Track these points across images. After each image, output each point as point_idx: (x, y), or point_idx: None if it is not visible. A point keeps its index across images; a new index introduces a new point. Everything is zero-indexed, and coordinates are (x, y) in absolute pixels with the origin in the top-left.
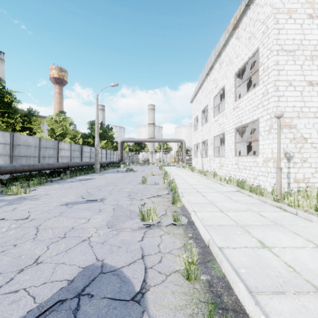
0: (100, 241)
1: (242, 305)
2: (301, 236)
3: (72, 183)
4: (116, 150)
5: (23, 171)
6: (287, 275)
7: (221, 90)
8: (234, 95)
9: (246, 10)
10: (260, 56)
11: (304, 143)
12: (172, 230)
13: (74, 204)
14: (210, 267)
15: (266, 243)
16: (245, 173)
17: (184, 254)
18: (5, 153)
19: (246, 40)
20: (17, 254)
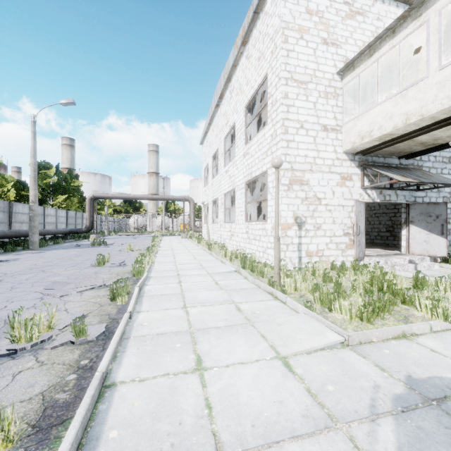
0: None
1: None
2: (268, 340)
3: None
4: None
5: None
6: (190, 426)
7: (232, 129)
8: (244, 136)
9: (255, 19)
10: (269, 84)
11: (318, 205)
12: (58, 355)
13: None
14: (53, 437)
15: (206, 360)
16: (255, 244)
17: None
18: None
19: (255, 62)
20: None
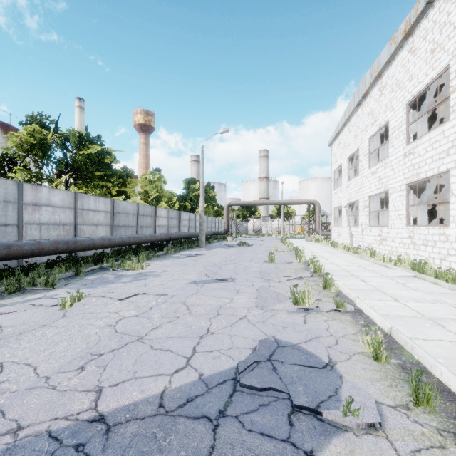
0: (259, 320)
1: (445, 386)
2: None
3: (182, 259)
4: (217, 216)
5: (129, 243)
6: None
7: (383, 128)
8: (405, 135)
9: (426, 10)
10: (452, 77)
11: None
12: (337, 316)
13: (204, 283)
14: (399, 353)
15: None
16: (425, 251)
17: (367, 336)
18: (106, 223)
19: (426, 54)
20: (186, 324)
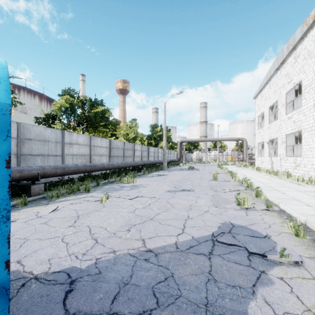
0: (217, 213)
1: None
2: None
3: (155, 177)
4: (171, 149)
5: (122, 167)
6: None
7: (297, 85)
8: (314, 90)
9: None
10: None
11: None
12: (267, 213)
13: (175, 192)
14: (311, 234)
15: None
16: None
17: (290, 223)
18: (106, 154)
19: None
20: (174, 213)
